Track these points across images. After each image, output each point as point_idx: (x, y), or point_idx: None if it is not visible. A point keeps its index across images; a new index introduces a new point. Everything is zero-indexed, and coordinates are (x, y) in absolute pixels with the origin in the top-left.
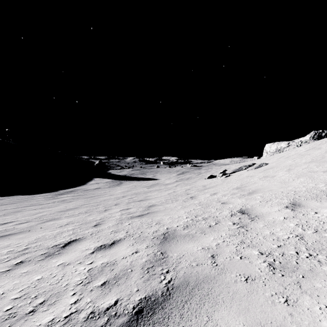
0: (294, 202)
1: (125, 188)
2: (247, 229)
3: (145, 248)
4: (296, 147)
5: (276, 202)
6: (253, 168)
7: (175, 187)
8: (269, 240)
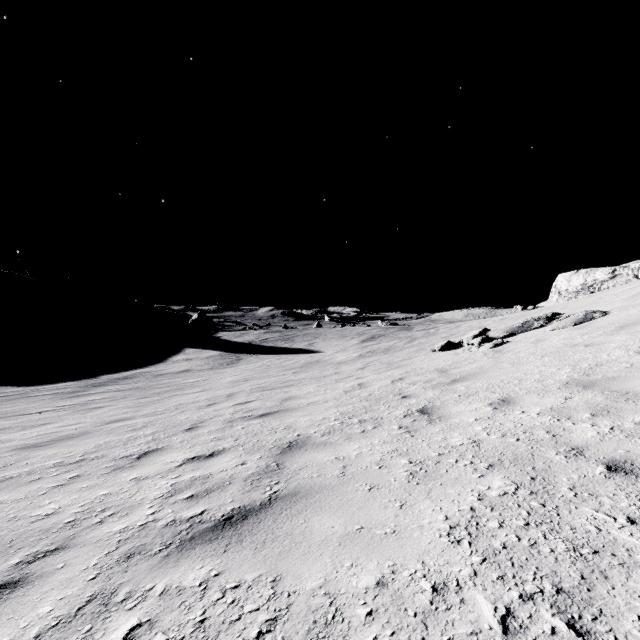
0: None
1: (245, 372)
2: None
3: None
4: (633, 279)
5: None
6: (569, 323)
7: (361, 372)
8: None
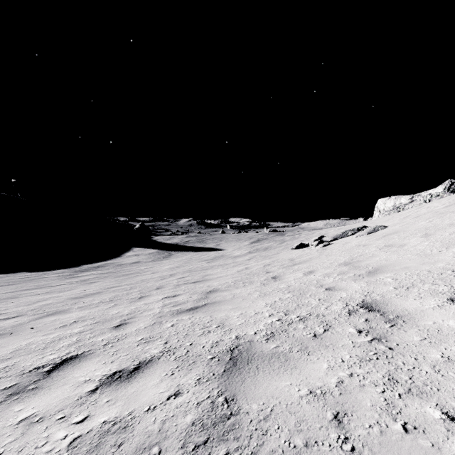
0: None
1: (176, 263)
2: (390, 345)
3: (195, 383)
4: (423, 203)
5: (427, 290)
6: (365, 233)
7: (248, 262)
8: (450, 377)
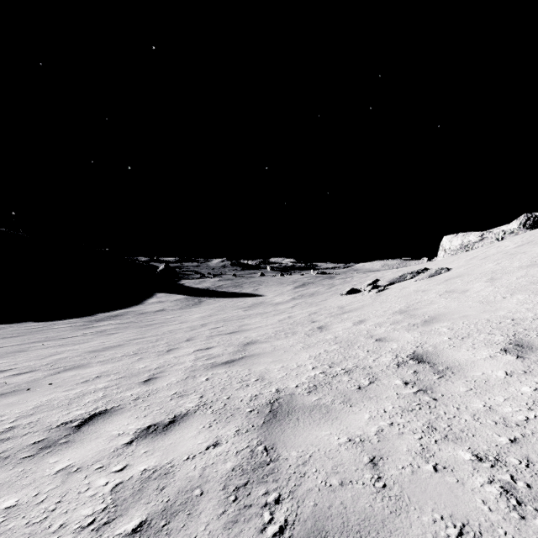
0: (517, 340)
1: (207, 311)
2: (435, 395)
3: (234, 434)
4: (495, 241)
5: (482, 340)
6: (425, 276)
7: (291, 309)
8: (487, 424)
